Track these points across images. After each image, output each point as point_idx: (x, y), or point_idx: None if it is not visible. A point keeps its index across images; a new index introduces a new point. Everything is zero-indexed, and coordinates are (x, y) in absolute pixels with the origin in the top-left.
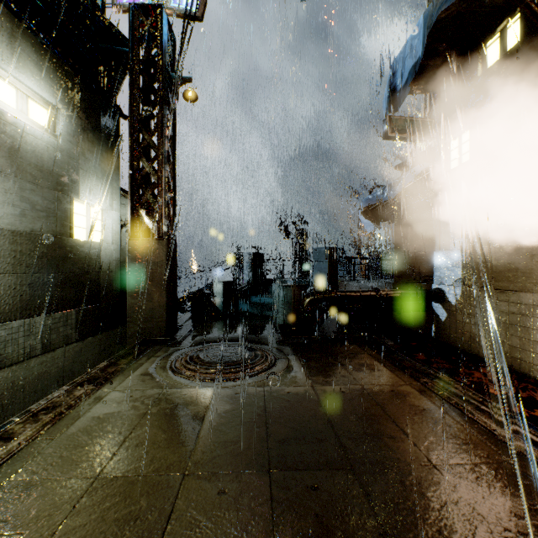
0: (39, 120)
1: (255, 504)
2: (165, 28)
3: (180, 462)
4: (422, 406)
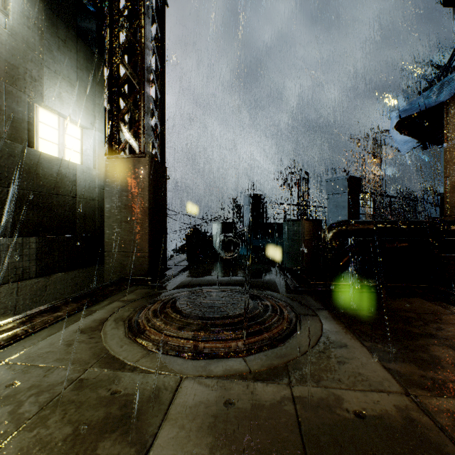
0: None
1: None
2: None
3: None
4: None
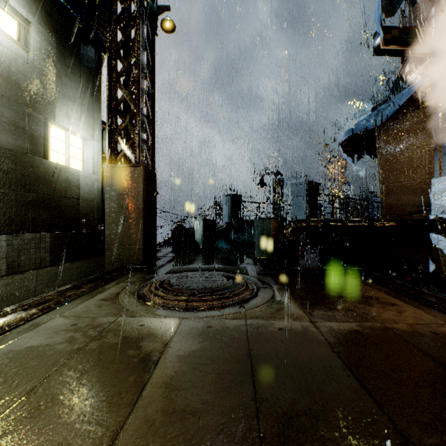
0: (6, 29)
1: None
2: None
3: None
4: None
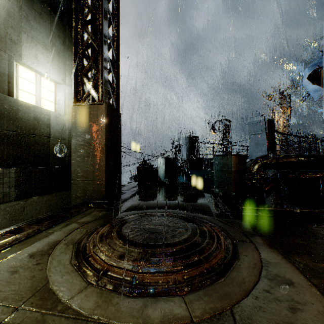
0: None
1: None
2: None
3: None
4: None
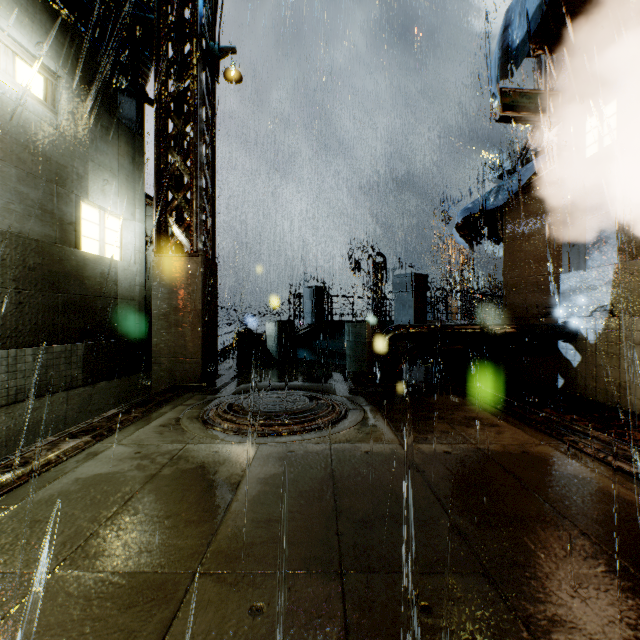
0: (31, 88)
1: (315, 637)
2: None
3: (192, 552)
4: (578, 475)
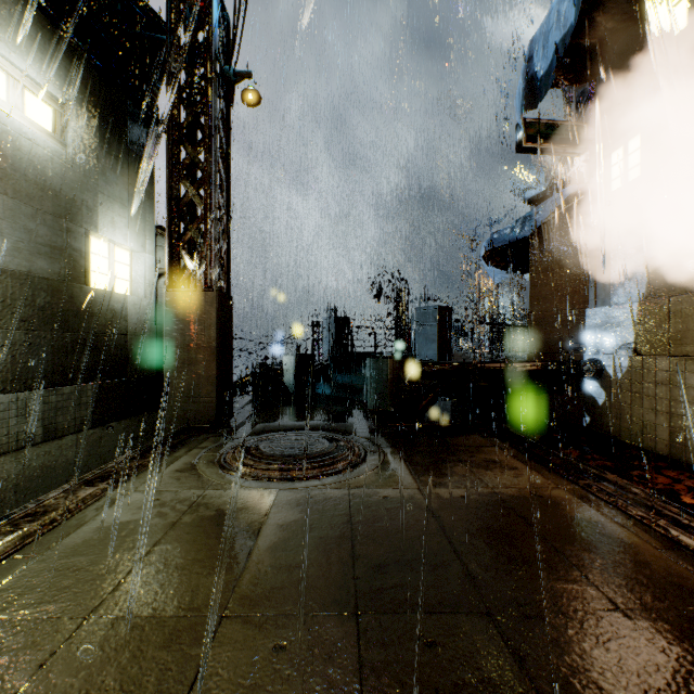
0: (40, 121)
1: (332, 670)
2: (215, 2)
3: (217, 597)
4: (587, 519)
